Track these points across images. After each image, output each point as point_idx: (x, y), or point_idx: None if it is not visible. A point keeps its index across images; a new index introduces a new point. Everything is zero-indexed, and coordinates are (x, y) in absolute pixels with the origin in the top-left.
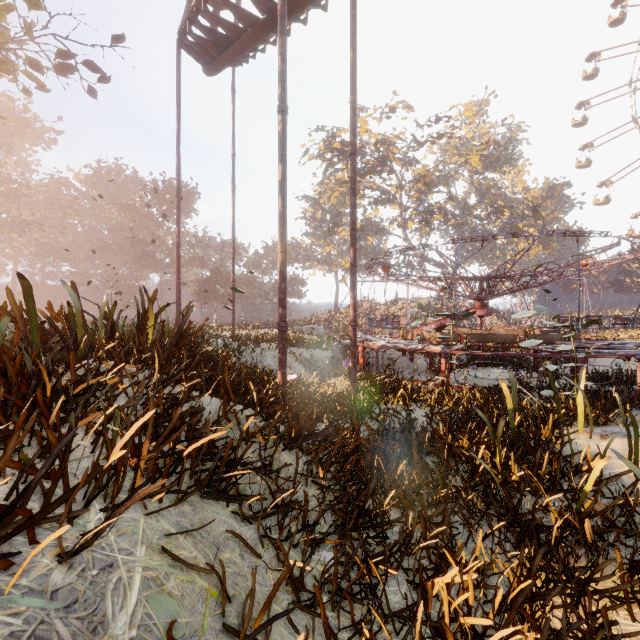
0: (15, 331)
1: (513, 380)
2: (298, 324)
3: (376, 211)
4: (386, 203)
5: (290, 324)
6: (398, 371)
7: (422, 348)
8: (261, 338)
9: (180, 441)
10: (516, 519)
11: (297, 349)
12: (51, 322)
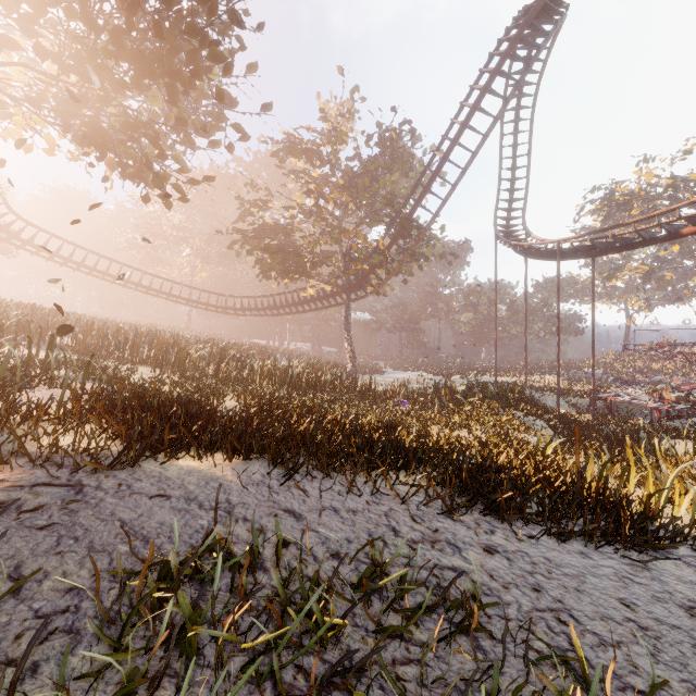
0: (483, 391)
1: (656, 420)
2: (572, 368)
3: (674, 247)
4: (687, 239)
5: (563, 369)
6: (631, 415)
7: (645, 404)
8: (542, 388)
9: (542, 415)
10: (619, 445)
11: (566, 397)
12: (501, 392)
